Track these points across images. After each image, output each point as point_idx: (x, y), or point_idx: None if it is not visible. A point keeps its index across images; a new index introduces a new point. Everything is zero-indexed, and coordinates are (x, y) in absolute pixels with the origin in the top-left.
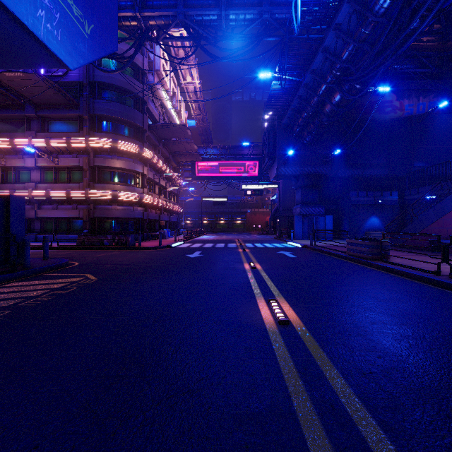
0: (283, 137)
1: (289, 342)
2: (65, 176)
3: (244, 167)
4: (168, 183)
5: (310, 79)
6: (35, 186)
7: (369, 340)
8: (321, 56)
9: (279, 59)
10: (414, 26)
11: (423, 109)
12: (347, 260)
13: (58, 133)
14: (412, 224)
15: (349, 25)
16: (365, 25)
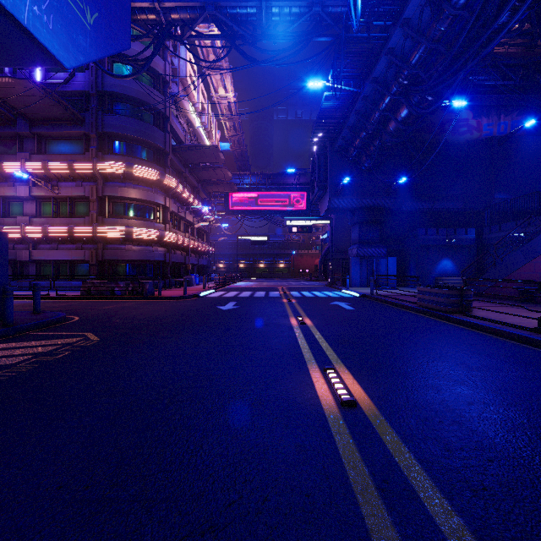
0: (337, 162)
1: (358, 436)
2: (67, 209)
3: (289, 199)
4: (196, 219)
5: (370, 89)
6: (29, 220)
7: (470, 431)
8: (385, 61)
9: (333, 64)
10: (502, 21)
11: (505, 129)
12: (418, 313)
13: (58, 155)
14: (496, 268)
15: (421, 21)
16: (441, 20)
